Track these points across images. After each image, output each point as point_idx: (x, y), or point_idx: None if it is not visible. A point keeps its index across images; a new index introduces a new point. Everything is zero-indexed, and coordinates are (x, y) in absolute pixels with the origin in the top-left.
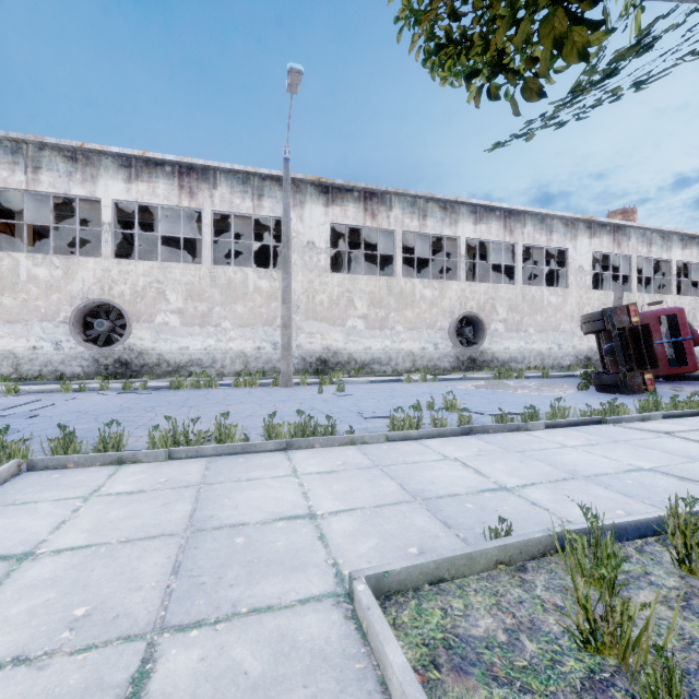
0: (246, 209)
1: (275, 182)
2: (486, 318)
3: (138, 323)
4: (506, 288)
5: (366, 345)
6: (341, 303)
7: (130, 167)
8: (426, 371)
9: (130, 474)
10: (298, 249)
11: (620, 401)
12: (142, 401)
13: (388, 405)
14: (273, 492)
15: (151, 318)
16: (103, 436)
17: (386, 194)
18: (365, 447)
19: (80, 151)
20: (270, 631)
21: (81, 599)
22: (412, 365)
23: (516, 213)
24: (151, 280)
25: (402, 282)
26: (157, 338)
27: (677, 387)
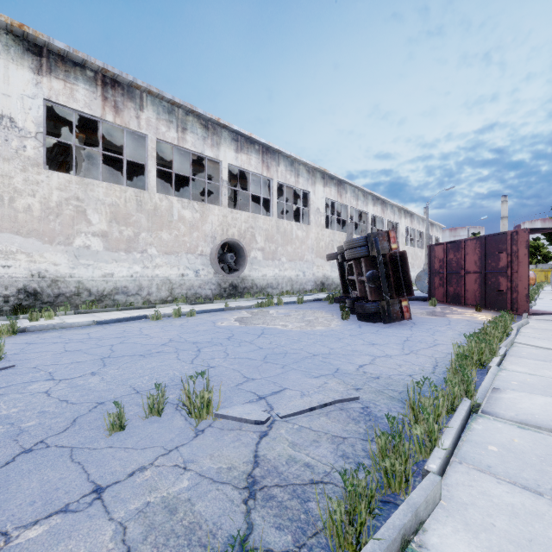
0: None
1: None
2: (247, 246)
3: None
4: (264, 219)
5: (106, 271)
6: (64, 213)
7: None
8: (185, 301)
9: None
10: None
11: (397, 335)
12: None
13: (56, 409)
14: None
15: None
16: None
17: (134, 89)
18: None
19: None
20: None
21: None
22: (169, 294)
23: (272, 151)
24: None
25: (156, 198)
26: None
27: None
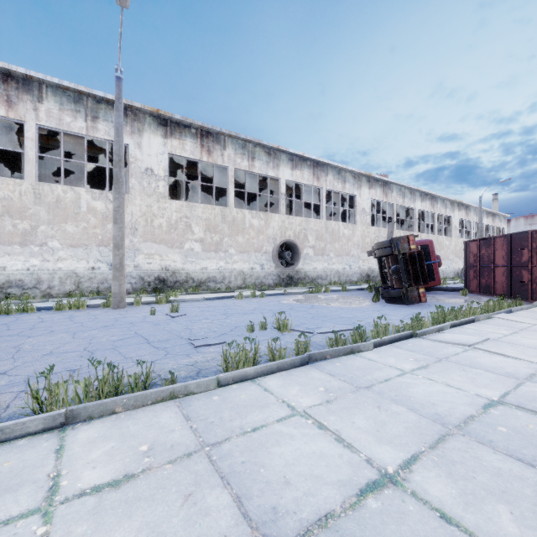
0: (78, 128)
1: (112, 107)
2: (300, 244)
3: None
4: (314, 222)
5: (203, 266)
6: (179, 227)
7: None
8: (254, 288)
9: None
10: (136, 174)
11: (408, 311)
12: None
13: (221, 326)
14: None
15: None
16: None
17: (220, 135)
18: (189, 401)
19: None
20: None
21: None
22: (243, 282)
23: (321, 164)
24: None
25: (234, 212)
26: None
27: (432, 296)
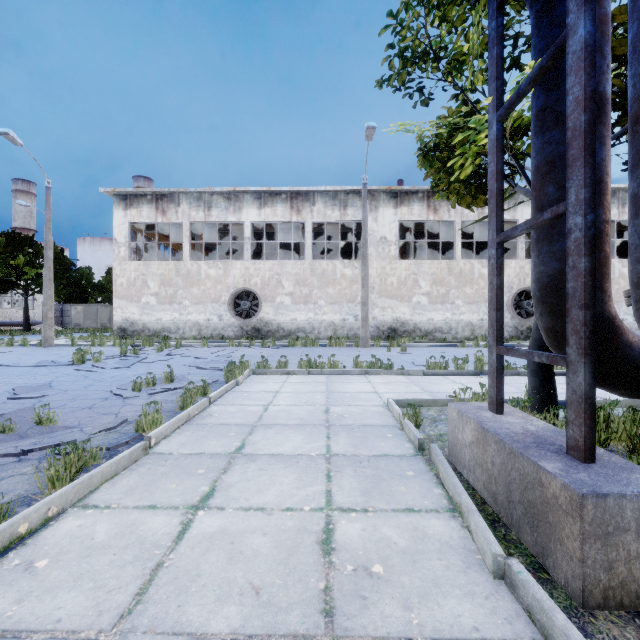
0: (335, 217)
1: (356, 195)
2: None
3: (265, 303)
4: None
5: (429, 317)
6: (407, 283)
7: (261, 199)
8: (484, 339)
9: (295, 378)
10: (373, 243)
11: None
12: (277, 352)
13: (435, 360)
14: (359, 386)
15: (273, 299)
16: (279, 362)
17: None
18: (409, 376)
19: (232, 193)
20: (361, 408)
21: (302, 399)
22: (471, 334)
23: None
24: (273, 273)
25: (461, 263)
26: (277, 312)
27: None
